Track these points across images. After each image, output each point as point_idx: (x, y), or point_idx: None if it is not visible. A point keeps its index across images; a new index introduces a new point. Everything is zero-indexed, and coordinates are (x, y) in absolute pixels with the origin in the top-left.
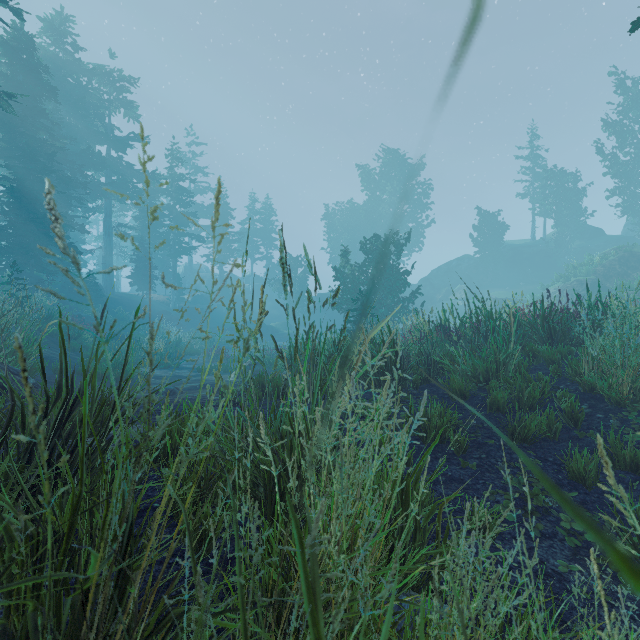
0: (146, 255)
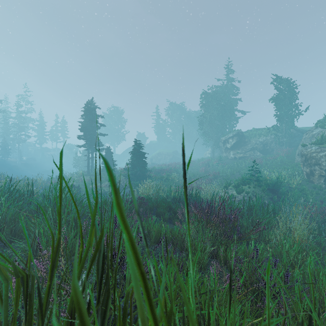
0: (6, 144)
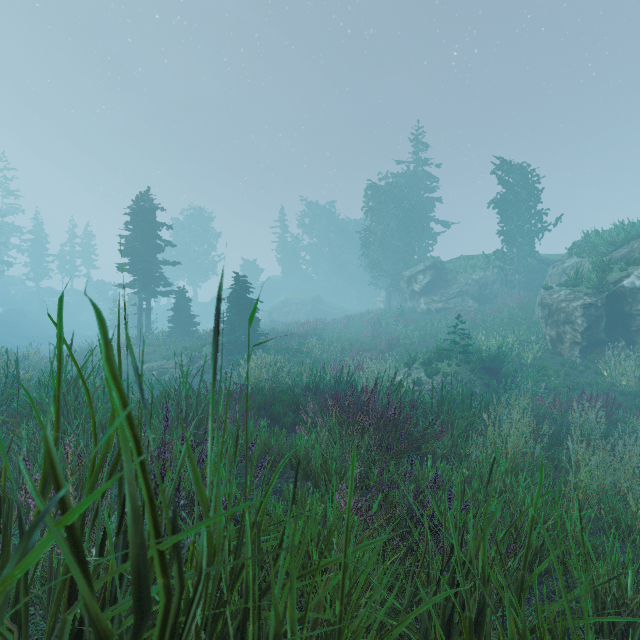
0: None
